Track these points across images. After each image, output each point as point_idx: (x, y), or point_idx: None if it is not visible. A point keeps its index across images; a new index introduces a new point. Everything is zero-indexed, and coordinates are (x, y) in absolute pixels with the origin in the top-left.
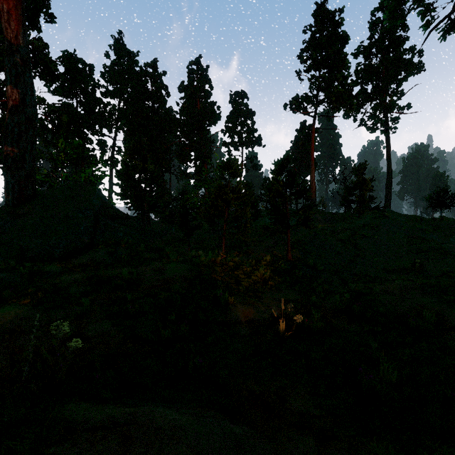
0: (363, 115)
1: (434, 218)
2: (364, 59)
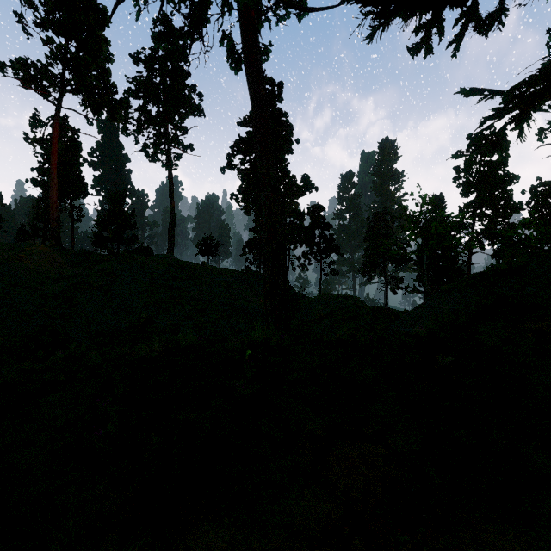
0: (146, 139)
1: (195, 265)
2: (146, 71)
